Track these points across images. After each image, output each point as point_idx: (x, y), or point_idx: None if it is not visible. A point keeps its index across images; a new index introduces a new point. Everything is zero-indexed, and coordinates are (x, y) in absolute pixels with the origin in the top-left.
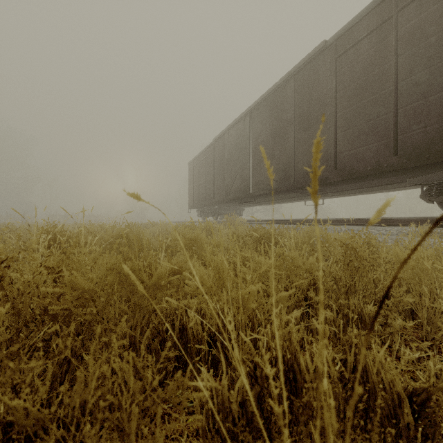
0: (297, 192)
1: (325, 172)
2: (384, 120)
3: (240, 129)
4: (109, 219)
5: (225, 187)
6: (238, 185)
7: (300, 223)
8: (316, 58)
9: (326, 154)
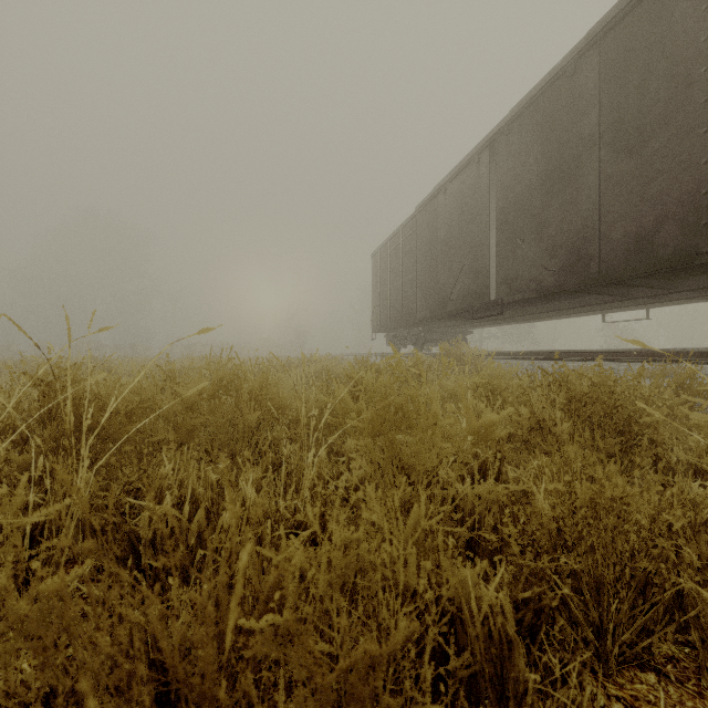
0: (602, 293)
1: (692, 239)
2: None
3: (469, 180)
4: (251, 351)
5: (440, 291)
6: (465, 285)
7: (604, 358)
8: None
9: (694, 196)
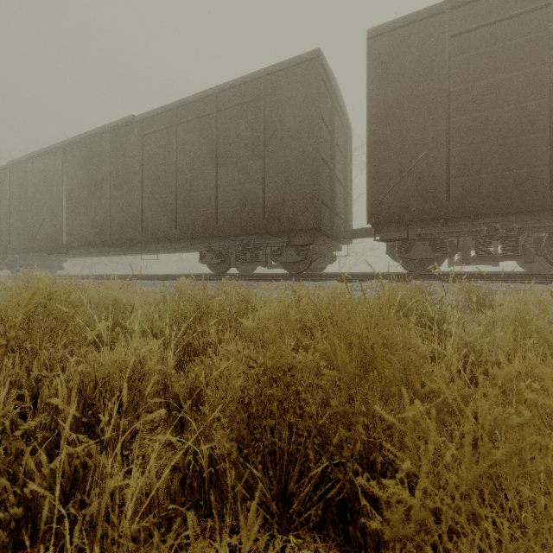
0: (118, 247)
1: (135, 232)
2: (171, 201)
3: (50, 163)
4: None
5: (29, 231)
6: (47, 231)
7: (123, 278)
8: (128, 126)
9: (136, 216)
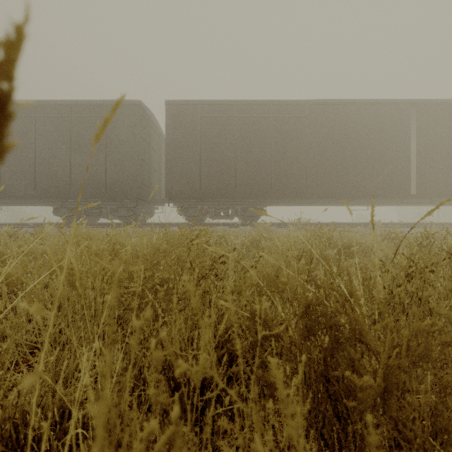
0: None
1: None
2: (30, 170)
3: None
4: None
5: None
6: None
7: None
8: None
9: None
